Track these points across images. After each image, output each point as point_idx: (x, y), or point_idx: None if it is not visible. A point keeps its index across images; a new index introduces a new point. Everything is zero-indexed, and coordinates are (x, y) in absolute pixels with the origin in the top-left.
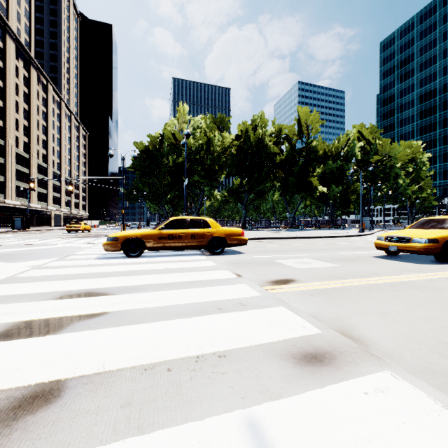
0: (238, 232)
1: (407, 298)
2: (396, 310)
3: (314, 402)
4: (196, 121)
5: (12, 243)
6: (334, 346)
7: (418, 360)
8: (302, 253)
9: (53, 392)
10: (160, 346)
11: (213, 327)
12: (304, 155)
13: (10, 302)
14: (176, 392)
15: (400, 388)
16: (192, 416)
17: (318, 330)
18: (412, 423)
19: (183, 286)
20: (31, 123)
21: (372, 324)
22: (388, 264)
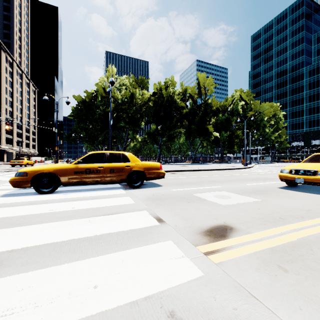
0: (156, 165)
1: None
2: None
3: None
4: (122, 80)
5: None
6: None
7: None
8: (214, 185)
9: None
10: None
11: None
12: (203, 109)
13: None
14: None
15: None
16: None
17: None
18: None
19: (76, 251)
20: None
21: None
22: (304, 197)
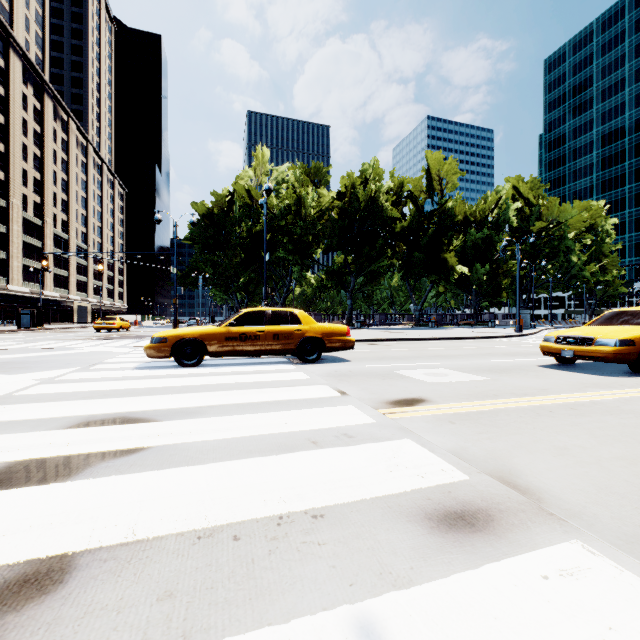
0: (341, 330)
1: (594, 427)
2: (580, 445)
3: (465, 593)
4: (281, 172)
5: (16, 346)
6: (491, 501)
7: (622, 523)
8: (434, 361)
9: (53, 574)
10: (223, 500)
11: (304, 471)
12: (436, 221)
13: (2, 431)
14: (245, 575)
15: (599, 570)
16: (271, 615)
17: (464, 475)
18: (625, 629)
19: (260, 409)
20: (44, 176)
21: (546, 466)
22: (561, 377)
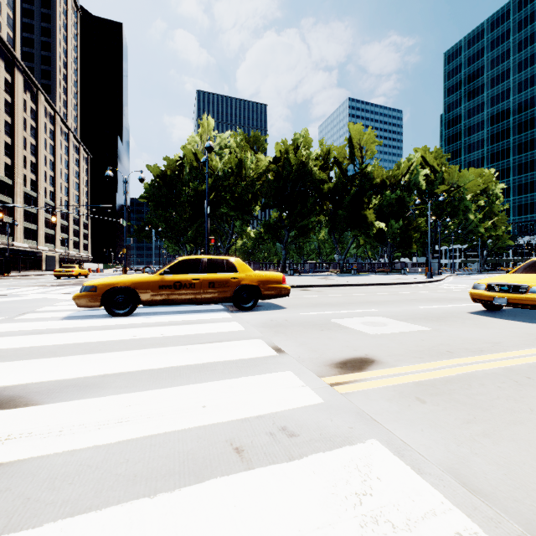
0: (277, 277)
1: None
2: None
3: None
4: (224, 139)
5: None
6: None
7: None
8: (366, 308)
9: None
10: None
11: None
12: (358, 183)
13: None
14: None
15: None
16: None
17: None
18: None
19: (177, 378)
20: (15, 140)
21: None
22: (501, 326)
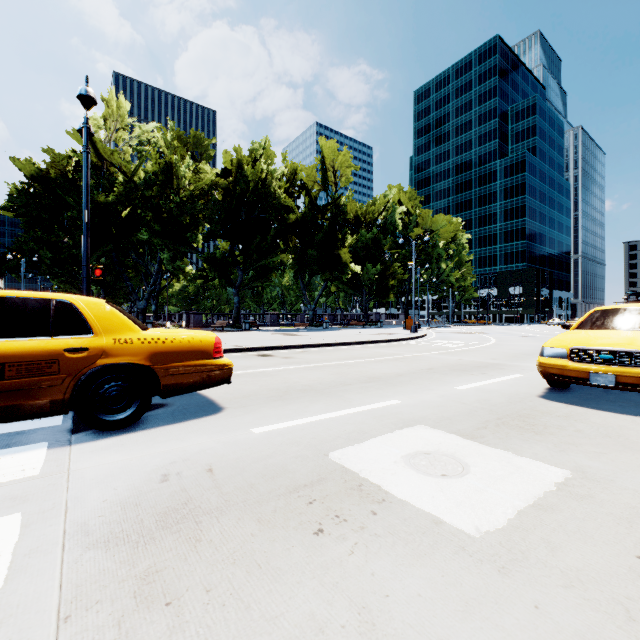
0: (201, 343)
1: None
2: None
3: None
4: (145, 131)
5: None
6: None
7: None
8: (380, 396)
9: None
10: None
11: None
12: (330, 216)
13: None
14: None
15: None
16: None
17: None
18: None
19: None
20: None
21: None
22: None
